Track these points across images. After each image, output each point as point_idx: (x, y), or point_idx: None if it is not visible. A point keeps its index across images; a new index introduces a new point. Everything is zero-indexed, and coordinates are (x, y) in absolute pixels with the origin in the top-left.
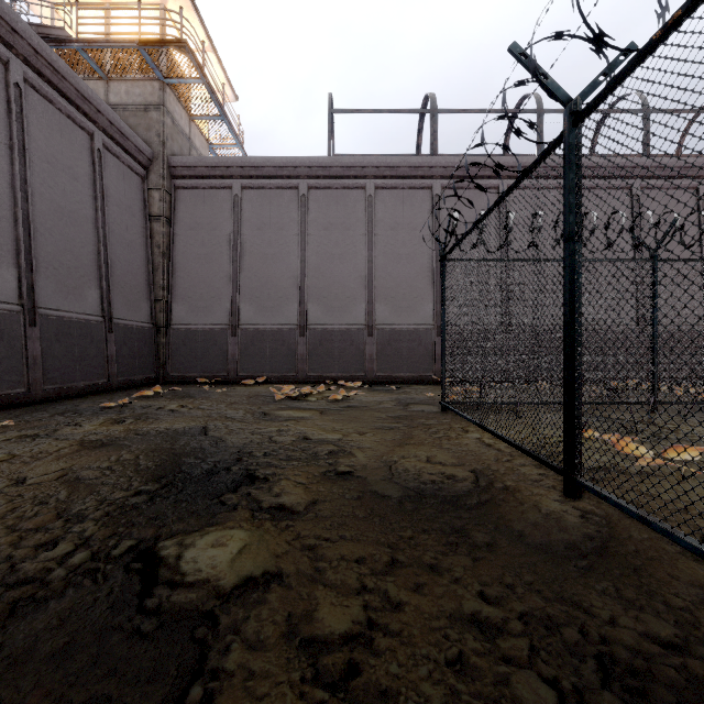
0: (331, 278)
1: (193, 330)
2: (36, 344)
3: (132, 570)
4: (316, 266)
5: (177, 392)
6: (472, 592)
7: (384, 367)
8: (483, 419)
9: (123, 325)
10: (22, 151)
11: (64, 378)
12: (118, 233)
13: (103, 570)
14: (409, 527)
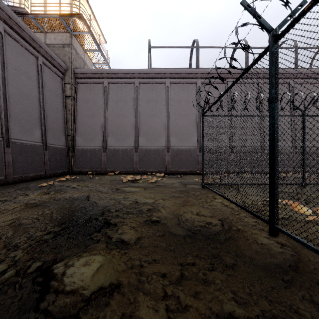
0: (149, 125)
1: (85, 149)
2: (10, 156)
3: (36, 282)
4: (142, 119)
5: (77, 178)
6: (228, 298)
7: (174, 167)
8: (222, 192)
9: (52, 147)
10: (3, 64)
11: (23, 172)
12: (50, 104)
13: (20, 282)
14: (190, 254)
